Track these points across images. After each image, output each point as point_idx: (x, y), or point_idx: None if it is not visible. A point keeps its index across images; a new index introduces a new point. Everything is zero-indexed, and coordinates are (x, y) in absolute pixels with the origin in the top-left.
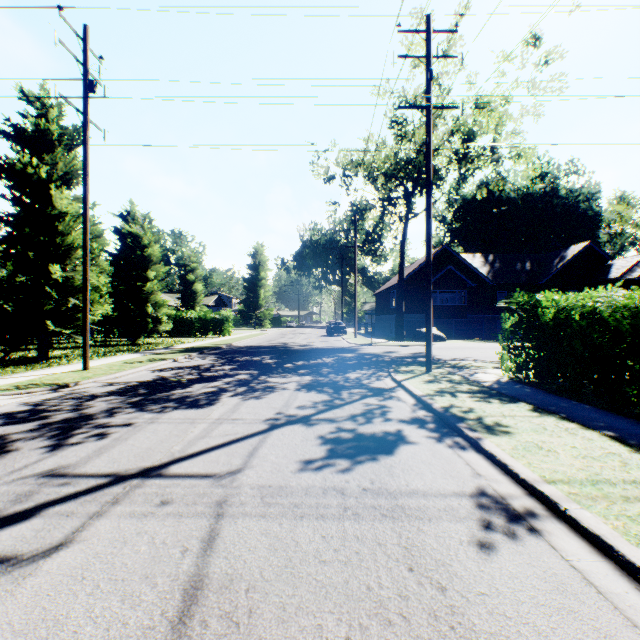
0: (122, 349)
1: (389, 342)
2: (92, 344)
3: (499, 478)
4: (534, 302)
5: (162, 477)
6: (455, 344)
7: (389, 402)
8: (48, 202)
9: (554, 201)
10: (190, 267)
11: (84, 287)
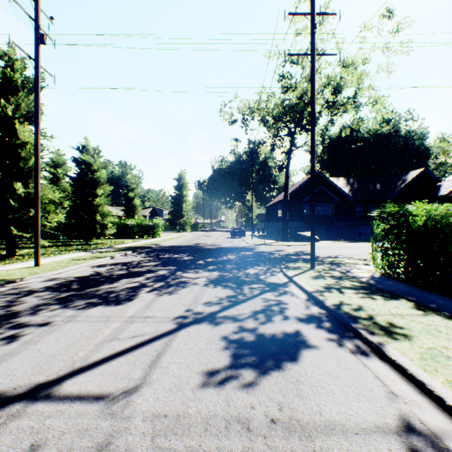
0: (75, 248)
1: (277, 242)
2: (55, 244)
3: (419, 400)
4: (403, 211)
5: (49, 400)
6: (327, 244)
7: (284, 297)
8: (14, 134)
9: (396, 139)
10: (131, 187)
11: (36, 200)
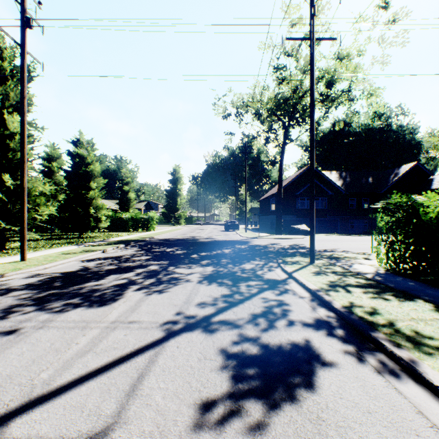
0: (68, 241)
1: (271, 236)
2: (48, 237)
3: None
4: (411, 203)
5: None
6: (321, 237)
7: (286, 297)
8: (3, 125)
9: (388, 134)
10: (125, 181)
11: (21, 191)
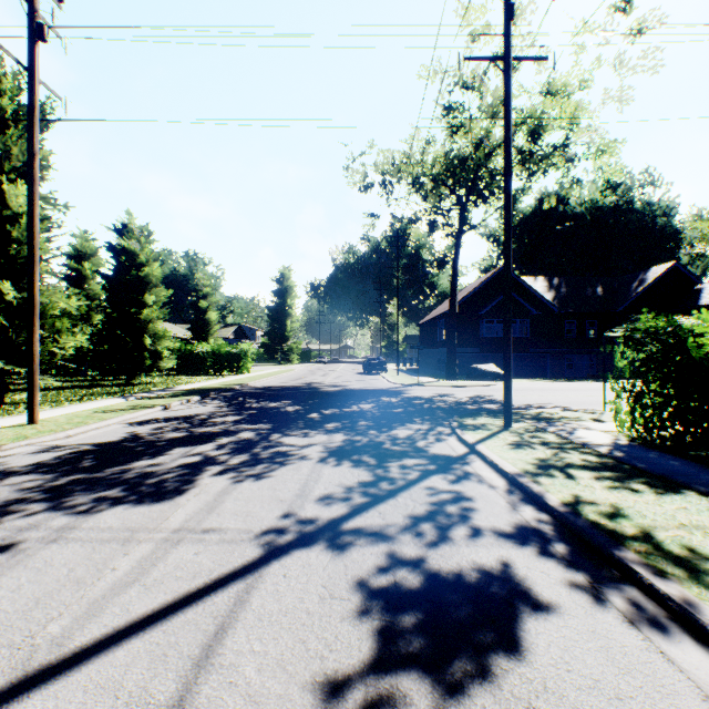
0: (108, 391)
1: (439, 381)
2: (76, 384)
3: None
4: (673, 328)
5: None
6: (521, 384)
7: (467, 486)
8: (1, 201)
9: (628, 216)
10: (202, 292)
11: (30, 309)
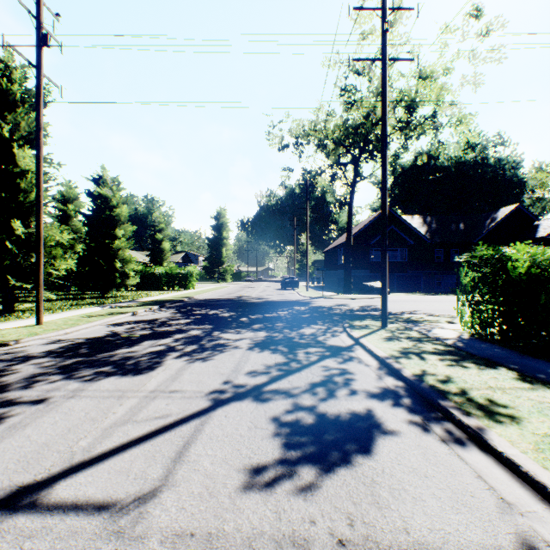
0: (89, 302)
1: (338, 295)
2: (64, 297)
3: (541, 511)
4: (499, 256)
5: (33, 510)
6: (399, 297)
7: (350, 365)
8: (12, 161)
9: (484, 169)
10: (158, 227)
11: (37, 241)
